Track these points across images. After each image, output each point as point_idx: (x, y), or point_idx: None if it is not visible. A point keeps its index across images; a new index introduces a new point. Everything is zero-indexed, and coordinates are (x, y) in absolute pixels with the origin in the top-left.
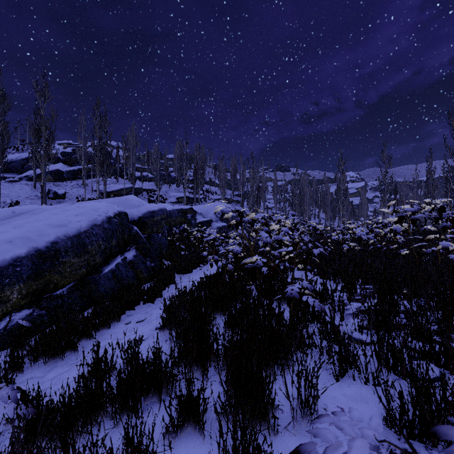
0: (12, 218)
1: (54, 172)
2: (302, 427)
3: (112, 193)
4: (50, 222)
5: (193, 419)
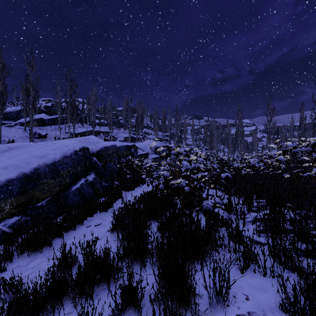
0: (7, 152)
1: (39, 119)
2: (217, 311)
3: (79, 134)
4: (34, 154)
5: (133, 304)
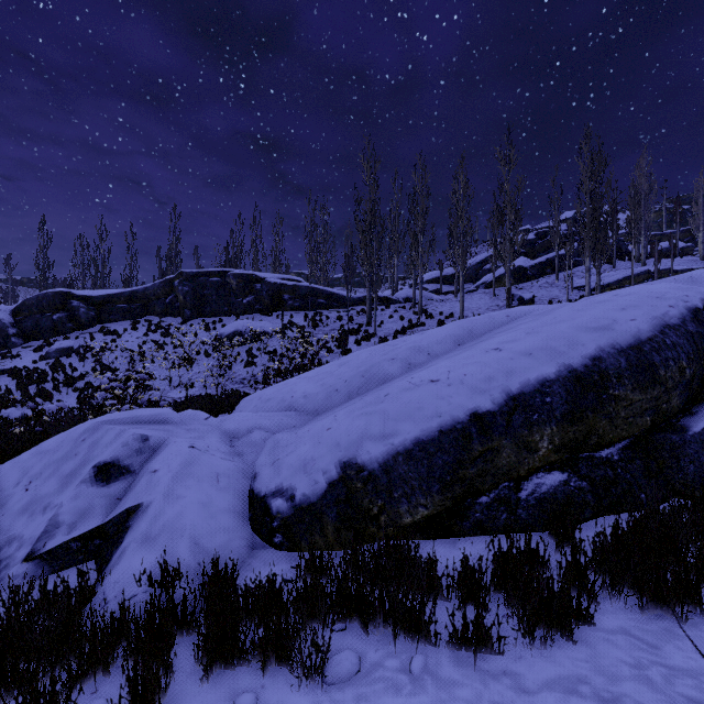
0: (510, 324)
1: (515, 270)
2: None
3: (607, 287)
4: (579, 323)
5: None
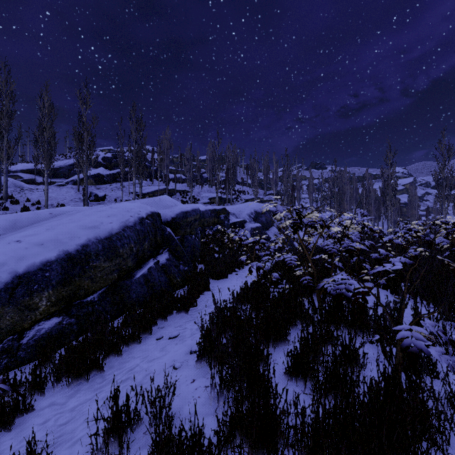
0: (48, 220)
1: (96, 175)
2: None
3: (147, 194)
4: (82, 223)
5: None
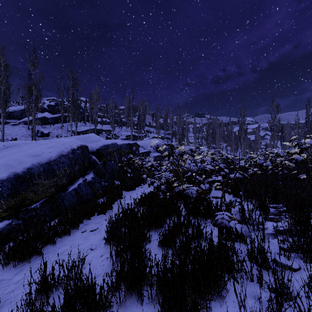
0: (2, 150)
1: (42, 118)
2: None
3: (81, 132)
4: (28, 153)
5: None
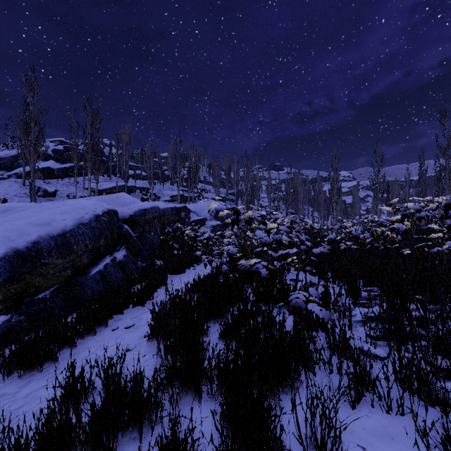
0: None
1: (45, 169)
2: None
3: (104, 191)
4: (32, 220)
5: None
